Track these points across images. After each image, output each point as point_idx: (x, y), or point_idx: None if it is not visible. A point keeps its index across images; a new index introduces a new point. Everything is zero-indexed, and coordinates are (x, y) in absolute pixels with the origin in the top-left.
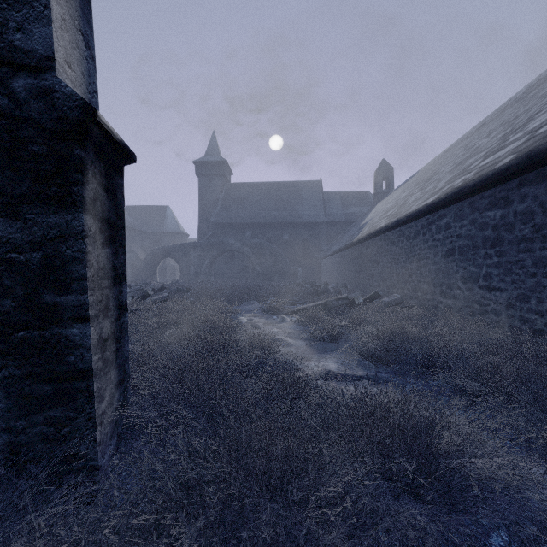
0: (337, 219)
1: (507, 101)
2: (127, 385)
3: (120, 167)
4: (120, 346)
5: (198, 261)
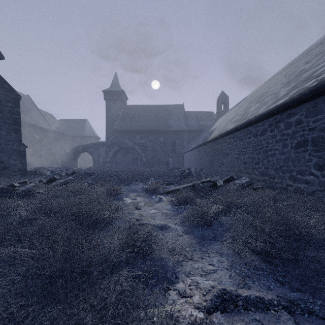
0: (193, 128)
1: (309, 47)
2: None
3: None
4: None
5: (105, 154)
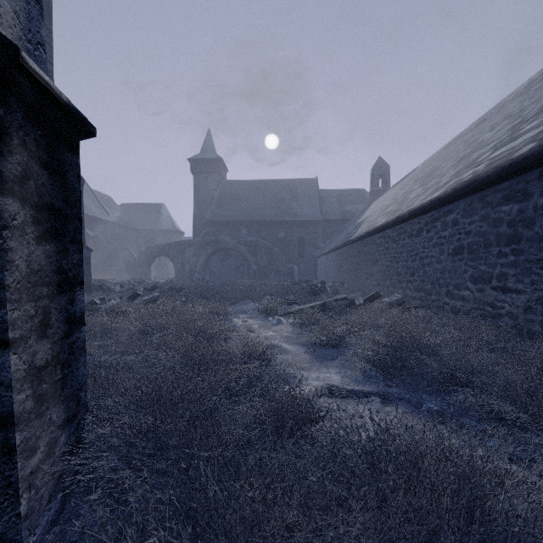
0: (333, 217)
1: (507, 96)
2: (83, 419)
3: (73, 142)
4: (71, 371)
5: (193, 259)
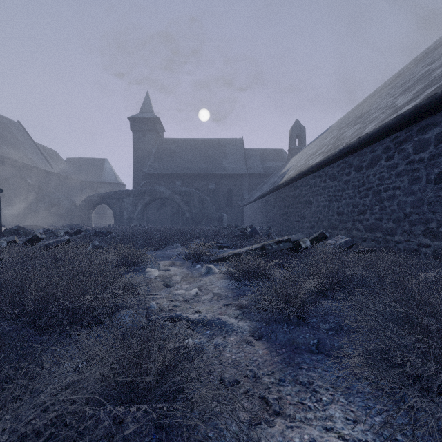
0: (256, 171)
1: (424, 50)
2: None
3: None
4: None
5: (131, 207)
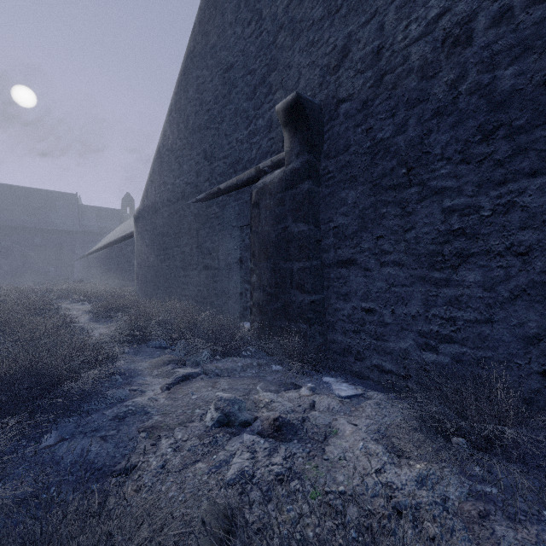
0: (91, 229)
1: None
2: None
3: None
4: None
5: None
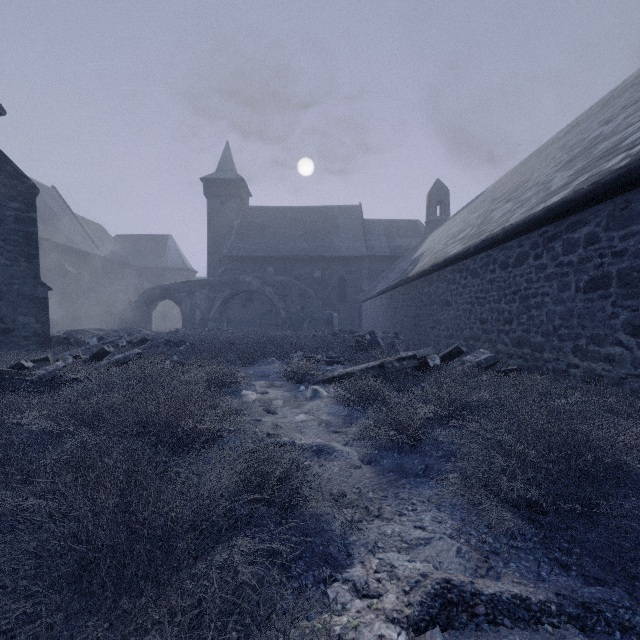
0: (380, 252)
1: (610, 92)
2: None
3: None
4: None
5: (206, 303)
